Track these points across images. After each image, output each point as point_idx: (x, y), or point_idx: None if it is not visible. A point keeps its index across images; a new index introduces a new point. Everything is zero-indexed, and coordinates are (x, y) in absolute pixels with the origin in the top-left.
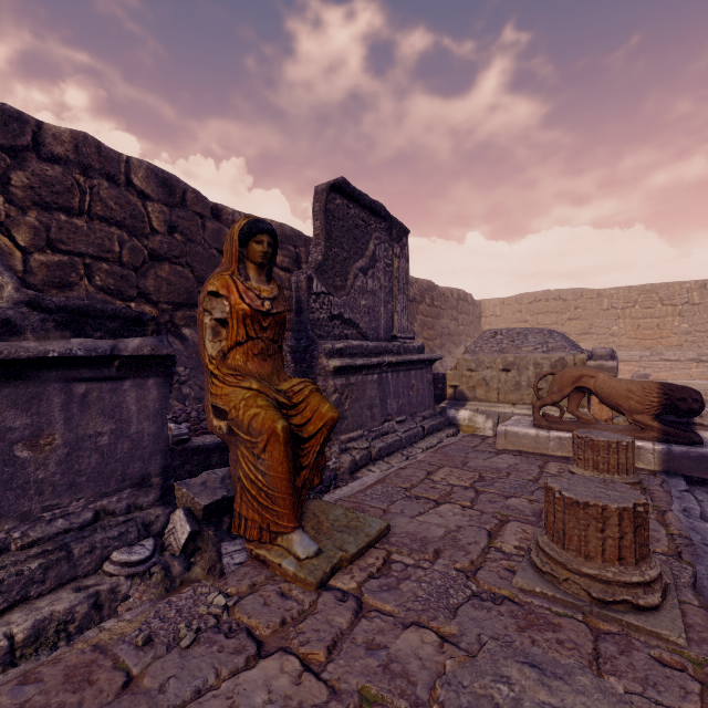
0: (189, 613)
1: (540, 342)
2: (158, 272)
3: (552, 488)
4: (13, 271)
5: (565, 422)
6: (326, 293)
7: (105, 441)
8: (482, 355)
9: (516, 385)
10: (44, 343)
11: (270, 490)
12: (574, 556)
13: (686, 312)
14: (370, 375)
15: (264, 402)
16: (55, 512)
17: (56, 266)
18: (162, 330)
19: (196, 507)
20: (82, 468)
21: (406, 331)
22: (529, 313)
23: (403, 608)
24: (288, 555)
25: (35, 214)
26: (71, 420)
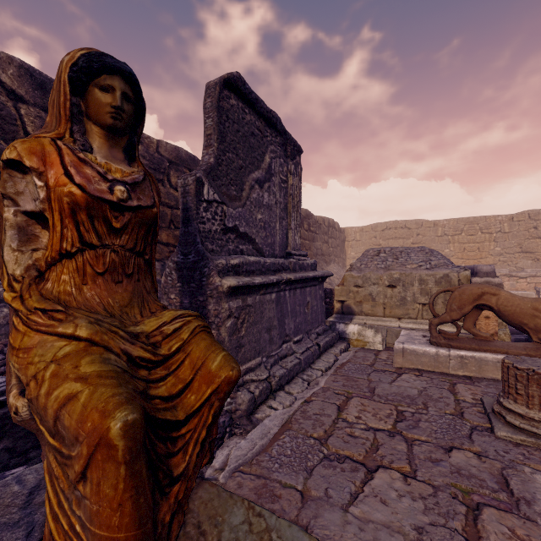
0: None
1: (423, 260)
2: None
3: None
4: None
5: (463, 339)
6: (219, 202)
7: None
8: (369, 272)
9: (401, 300)
10: None
11: None
12: None
13: (499, 238)
14: (268, 294)
15: (95, 365)
16: None
17: None
18: None
19: None
20: None
21: (299, 248)
22: (382, 238)
23: None
24: None
25: None
26: None
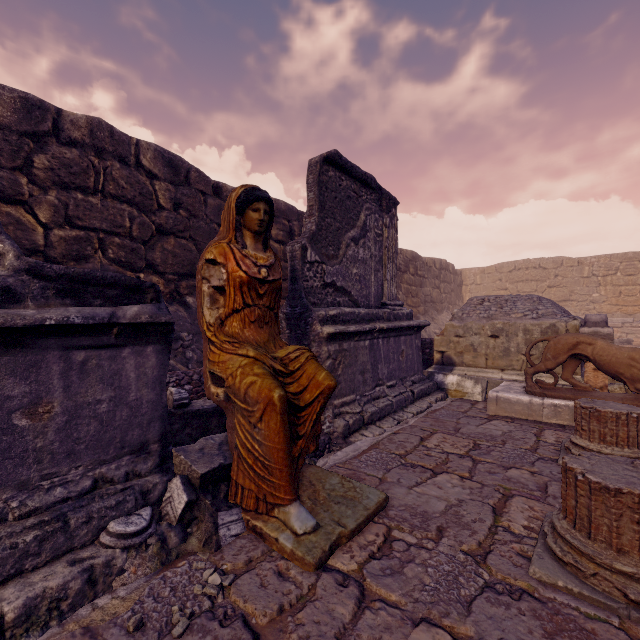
0: (184, 592)
1: (529, 309)
2: (165, 245)
3: (573, 469)
4: (36, 245)
5: (560, 389)
6: (320, 262)
7: (104, 409)
8: (470, 322)
9: (504, 351)
10: (42, 311)
11: (266, 461)
12: (603, 549)
13: None
14: (361, 341)
15: (261, 370)
16: (54, 480)
17: (74, 240)
18: (160, 297)
19: (193, 475)
20: (81, 436)
21: (395, 298)
22: (509, 281)
23: (410, 599)
24: (285, 529)
25: (55, 193)
26: (70, 388)
